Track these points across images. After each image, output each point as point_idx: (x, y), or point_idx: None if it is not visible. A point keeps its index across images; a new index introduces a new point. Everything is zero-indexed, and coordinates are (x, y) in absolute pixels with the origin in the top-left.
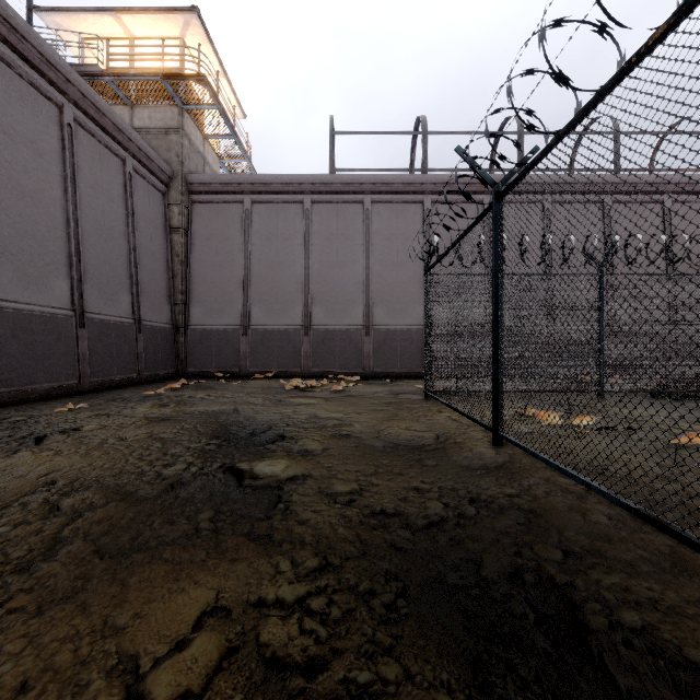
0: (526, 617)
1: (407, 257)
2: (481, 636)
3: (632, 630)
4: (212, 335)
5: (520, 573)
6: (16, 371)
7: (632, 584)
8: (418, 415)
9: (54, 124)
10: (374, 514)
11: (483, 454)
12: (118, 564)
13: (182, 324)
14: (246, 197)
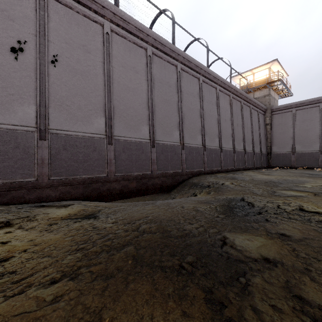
0: None
1: None
2: None
3: None
4: (280, 155)
5: None
6: (248, 163)
7: None
8: None
9: (249, 111)
10: None
11: None
12: (312, 177)
13: (269, 152)
14: (293, 109)
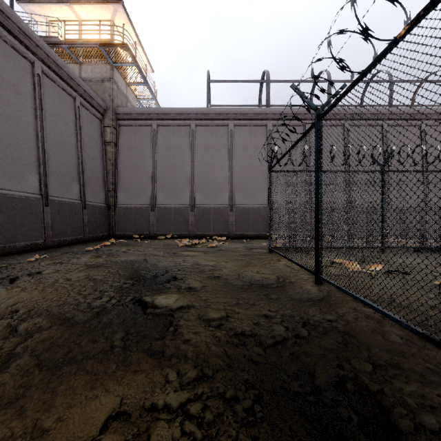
0: (351, 420)
1: (257, 161)
2: (319, 437)
3: (432, 432)
4: (132, 211)
5: (343, 382)
6: (3, 234)
7: (426, 392)
8: (264, 263)
9: (28, 74)
10: (236, 335)
11: (310, 290)
12: (52, 375)
13: (112, 203)
14: (154, 122)
